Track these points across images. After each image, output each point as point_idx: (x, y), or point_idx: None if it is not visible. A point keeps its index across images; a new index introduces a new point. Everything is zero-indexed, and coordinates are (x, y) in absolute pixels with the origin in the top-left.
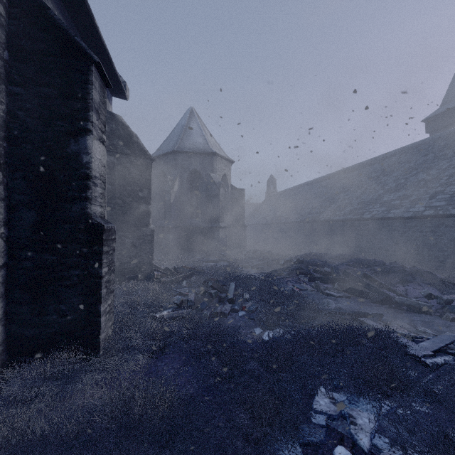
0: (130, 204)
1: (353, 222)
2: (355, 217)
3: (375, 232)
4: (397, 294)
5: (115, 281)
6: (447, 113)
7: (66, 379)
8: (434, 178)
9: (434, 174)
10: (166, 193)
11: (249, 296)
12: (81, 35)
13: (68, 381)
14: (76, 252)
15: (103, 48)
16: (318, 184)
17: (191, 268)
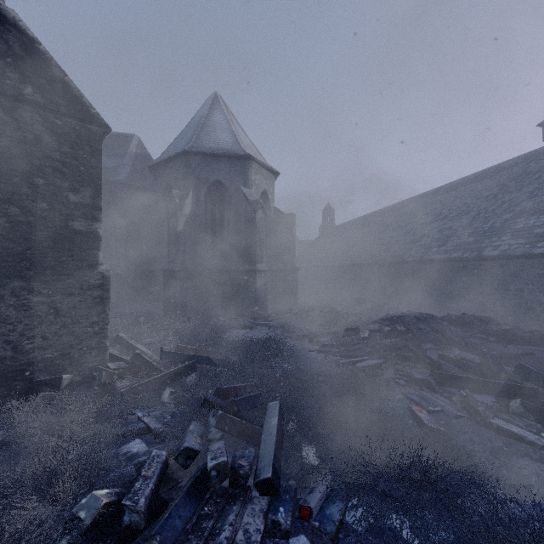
0: (44, 217)
1: (464, 264)
2: (469, 255)
3: (506, 279)
4: None
5: None
6: None
7: None
8: None
9: None
10: (171, 217)
11: (319, 461)
12: None
13: None
14: None
15: None
16: (395, 212)
17: (195, 349)
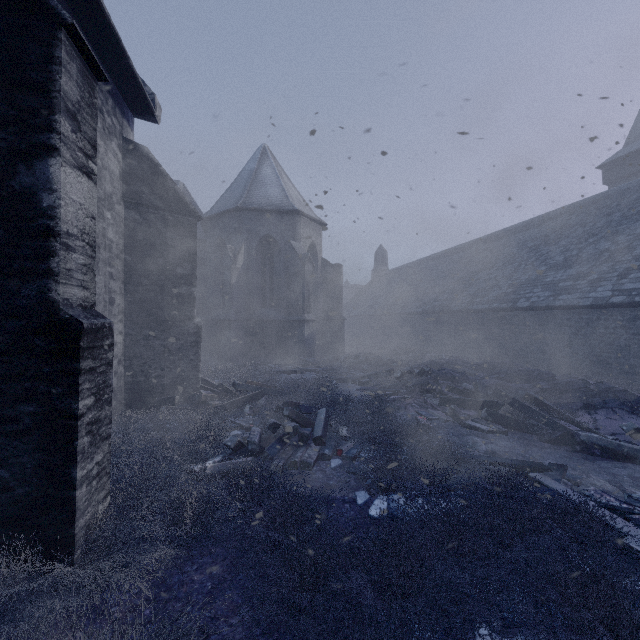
0: (162, 285)
1: (502, 314)
2: (505, 305)
3: (534, 329)
4: (582, 428)
5: (138, 406)
6: (634, 155)
7: (0, 613)
8: (624, 247)
9: (623, 242)
10: (225, 270)
11: (348, 432)
12: (71, 6)
13: (4, 617)
14: (29, 370)
15: (110, 31)
16: (449, 258)
17: (260, 384)
